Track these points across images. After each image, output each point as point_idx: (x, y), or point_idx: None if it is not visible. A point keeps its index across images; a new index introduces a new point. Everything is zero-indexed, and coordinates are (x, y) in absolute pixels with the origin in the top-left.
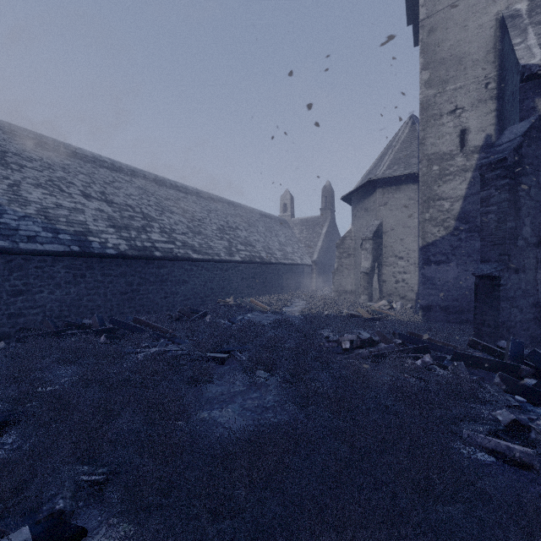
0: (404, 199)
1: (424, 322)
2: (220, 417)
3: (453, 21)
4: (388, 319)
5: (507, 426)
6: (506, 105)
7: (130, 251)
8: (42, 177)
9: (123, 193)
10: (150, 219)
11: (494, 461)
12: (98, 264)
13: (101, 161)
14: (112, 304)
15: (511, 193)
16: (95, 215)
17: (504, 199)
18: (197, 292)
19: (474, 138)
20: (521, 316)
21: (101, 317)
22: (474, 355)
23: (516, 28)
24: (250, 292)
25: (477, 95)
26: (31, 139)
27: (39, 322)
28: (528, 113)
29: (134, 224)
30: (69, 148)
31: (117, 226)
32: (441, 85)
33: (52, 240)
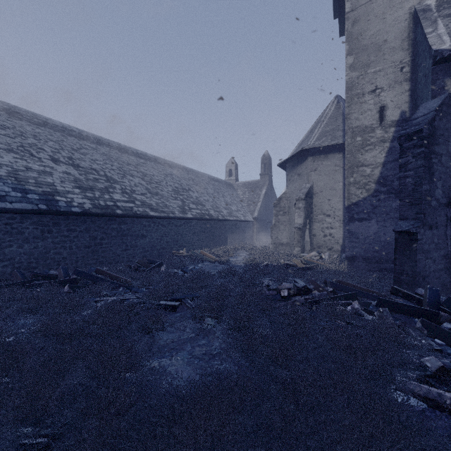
0: (331, 165)
1: (349, 270)
2: (169, 365)
3: (373, 14)
4: (319, 268)
5: (435, 372)
6: (419, 85)
7: (94, 209)
8: (14, 143)
9: (89, 159)
10: (113, 181)
11: (426, 407)
12: (64, 220)
13: (69, 130)
14: (77, 256)
15: (426, 160)
16: (63, 177)
17: (420, 165)
18: (154, 244)
19: (391, 113)
20: (434, 266)
21: (65, 268)
22: (397, 302)
23: (427, 20)
24: (201, 244)
25: (393, 77)
26: (5, 109)
27: (8, 273)
28: (439, 92)
29: (98, 185)
30: (41, 118)
31: (83, 187)
32: (363, 69)
33: (21, 199)
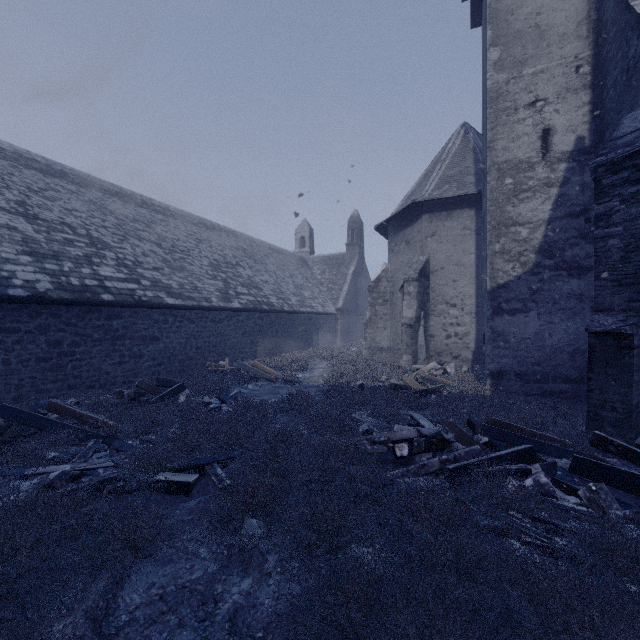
0: (457, 228)
1: (495, 394)
2: None
3: None
4: (447, 392)
5: None
6: (611, 91)
7: (56, 292)
8: None
9: (60, 207)
10: (102, 246)
11: None
12: None
13: (28, 159)
14: (22, 378)
15: None
16: None
17: (635, 216)
18: (174, 353)
19: (561, 140)
20: None
21: None
22: (617, 468)
23: None
24: (255, 350)
25: (564, 81)
26: None
27: None
28: None
29: (72, 251)
30: None
31: (39, 253)
32: (516, 68)
33: None
